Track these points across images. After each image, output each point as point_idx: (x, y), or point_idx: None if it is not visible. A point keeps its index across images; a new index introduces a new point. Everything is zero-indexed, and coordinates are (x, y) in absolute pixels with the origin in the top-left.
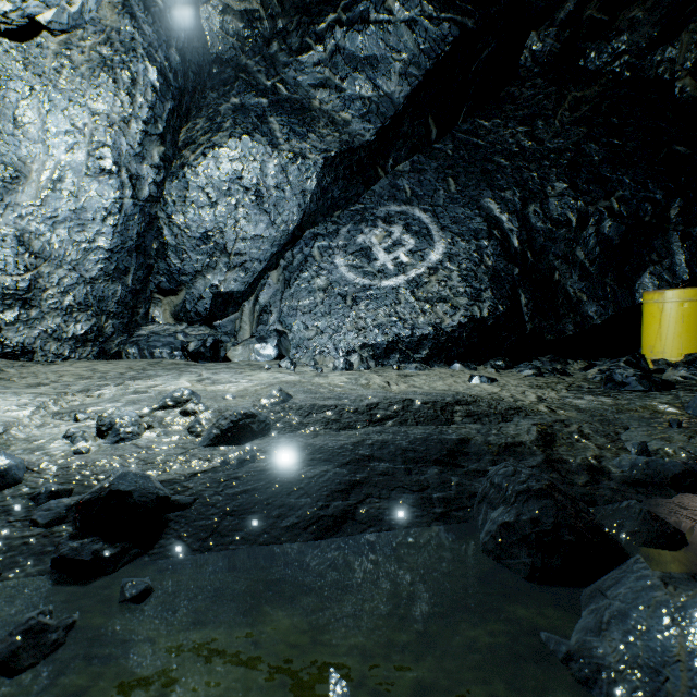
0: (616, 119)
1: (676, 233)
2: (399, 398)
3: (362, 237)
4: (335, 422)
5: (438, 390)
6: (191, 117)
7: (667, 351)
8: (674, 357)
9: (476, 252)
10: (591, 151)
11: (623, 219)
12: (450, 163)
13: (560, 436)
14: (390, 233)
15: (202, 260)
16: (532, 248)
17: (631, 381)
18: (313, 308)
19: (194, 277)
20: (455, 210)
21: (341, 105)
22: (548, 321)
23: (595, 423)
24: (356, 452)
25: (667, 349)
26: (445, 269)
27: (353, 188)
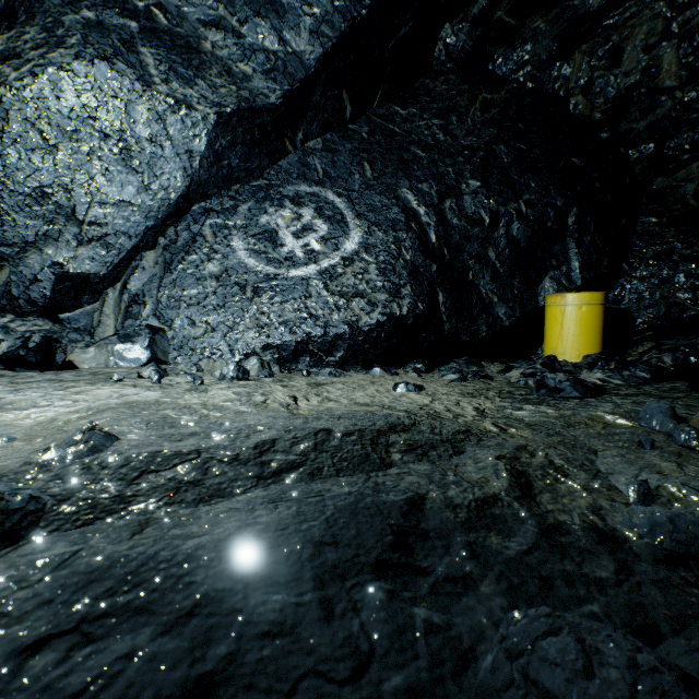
0: (522, 125)
1: (573, 240)
2: (309, 428)
3: (266, 218)
4: (194, 485)
5: (360, 404)
6: (16, 22)
7: (567, 352)
8: (574, 359)
9: (394, 244)
10: (501, 153)
11: (530, 222)
12: (366, 147)
13: (533, 473)
14: (299, 216)
15: (35, 227)
16: (448, 245)
17: (565, 387)
18: (202, 299)
19: (23, 249)
20: (372, 197)
21: (240, 53)
22: (464, 322)
23: (559, 446)
24: (219, 568)
25: (567, 350)
26: (362, 261)
27: (255, 159)
